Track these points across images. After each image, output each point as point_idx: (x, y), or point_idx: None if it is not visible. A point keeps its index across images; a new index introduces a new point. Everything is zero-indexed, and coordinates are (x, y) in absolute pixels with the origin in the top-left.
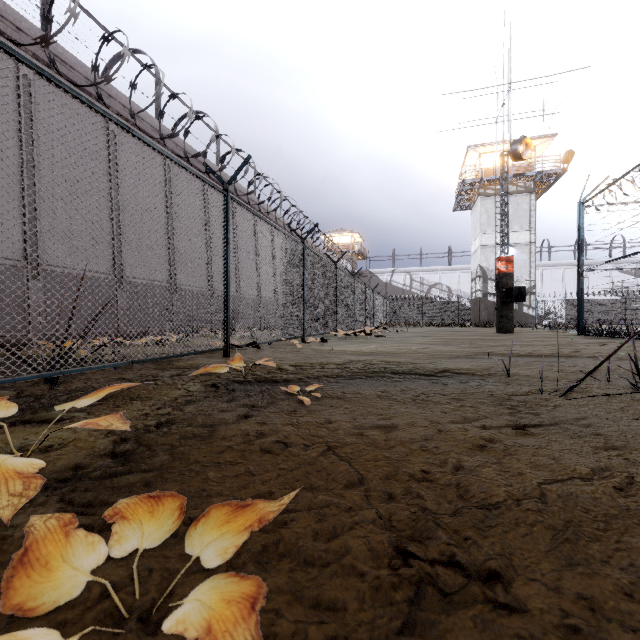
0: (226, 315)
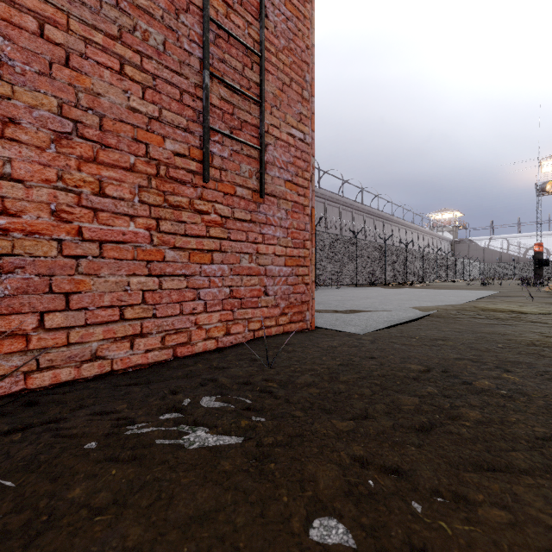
0: (406, 275)
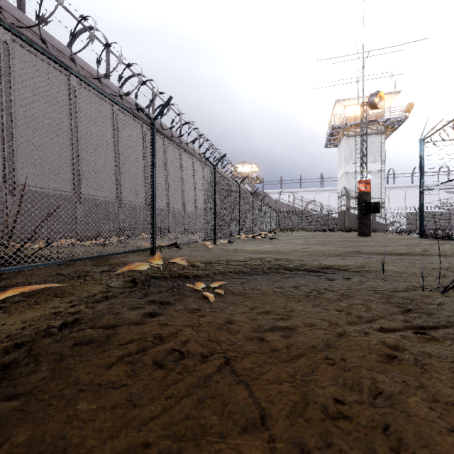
0: (152, 222)
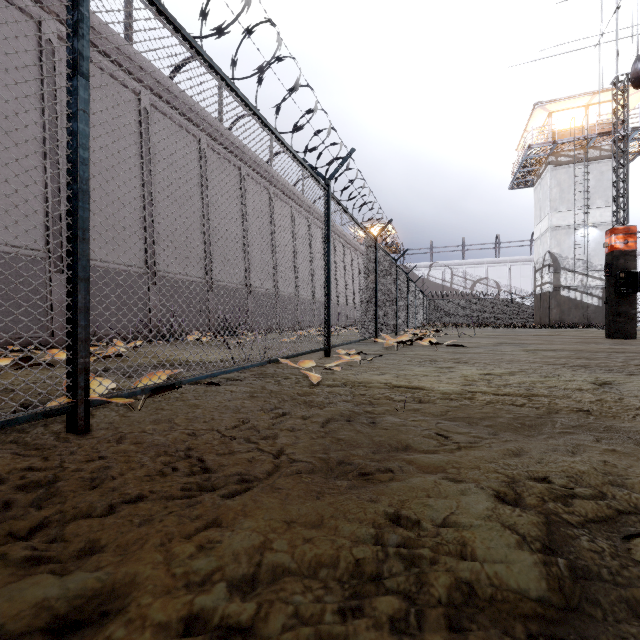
0: (72, 300)
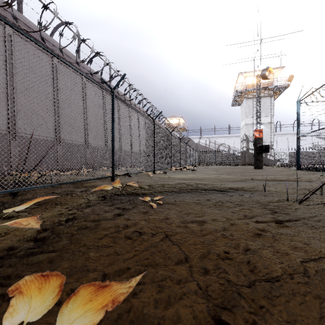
0: (112, 159)
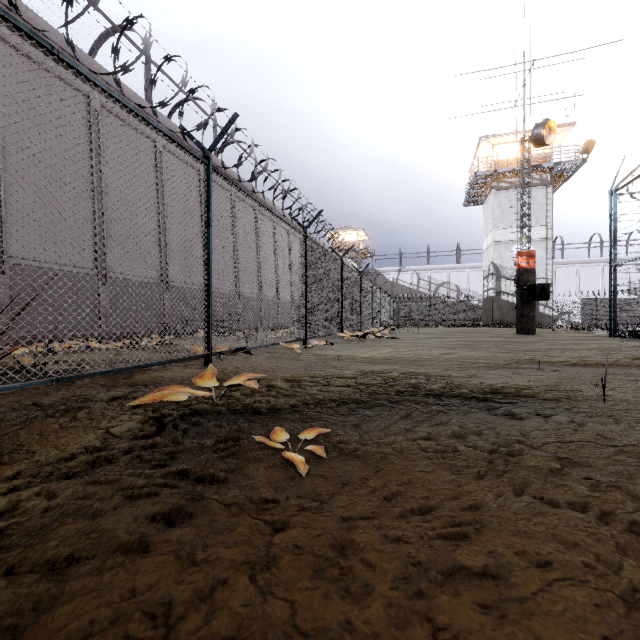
0: (207, 314)
